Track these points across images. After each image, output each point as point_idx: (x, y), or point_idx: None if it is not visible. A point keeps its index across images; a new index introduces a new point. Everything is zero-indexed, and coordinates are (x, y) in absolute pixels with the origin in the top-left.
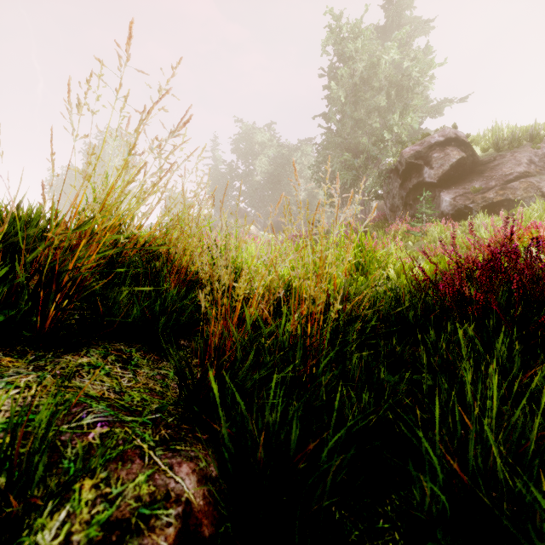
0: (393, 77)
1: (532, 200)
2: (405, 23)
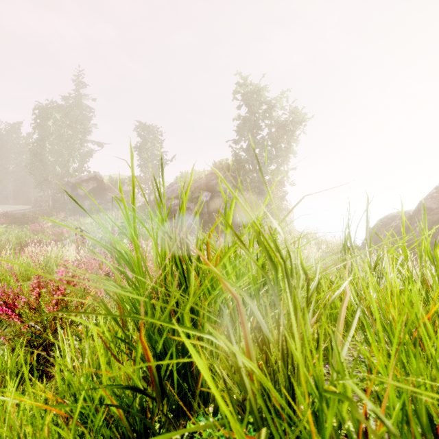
0: (70, 136)
1: (113, 208)
2: (86, 97)
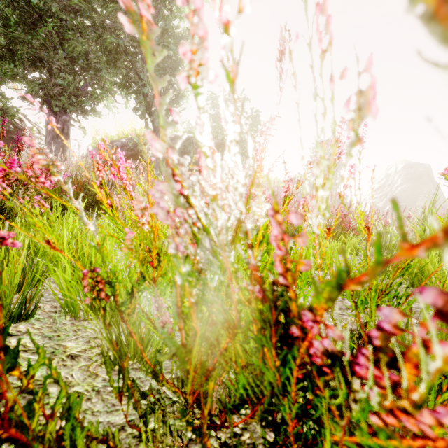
0: None
1: None
2: None
